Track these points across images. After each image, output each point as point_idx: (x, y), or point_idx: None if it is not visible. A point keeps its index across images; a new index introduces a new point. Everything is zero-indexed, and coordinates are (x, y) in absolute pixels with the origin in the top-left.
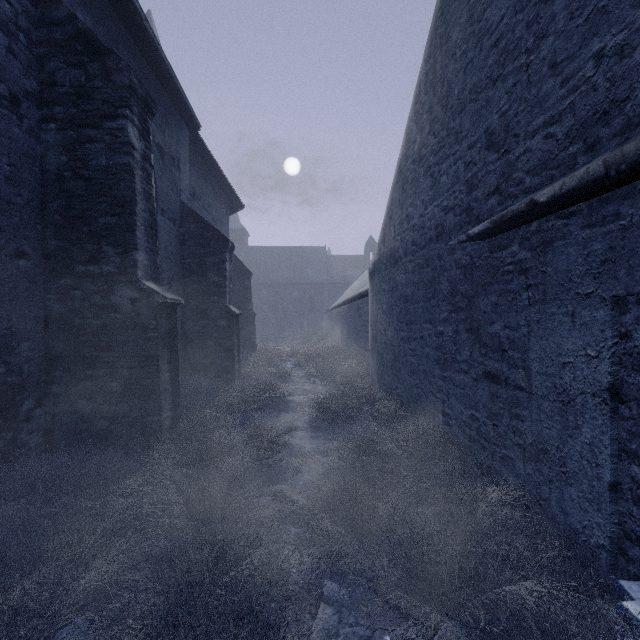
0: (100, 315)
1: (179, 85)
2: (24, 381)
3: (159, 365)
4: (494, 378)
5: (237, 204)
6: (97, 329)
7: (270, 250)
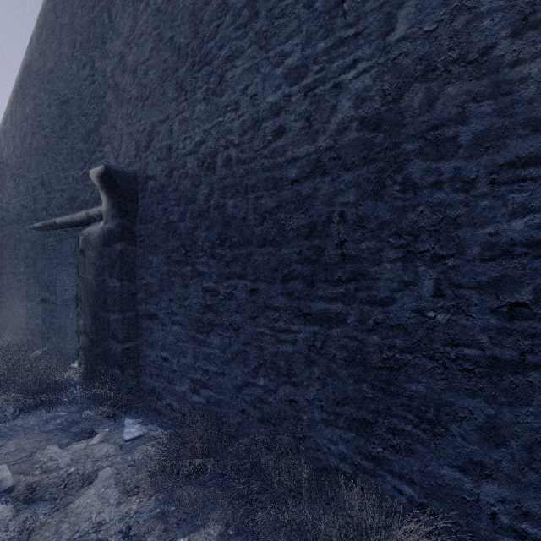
0: None
1: None
2: None
3: None
4: (45, 301)
5: None
6: None
7: None
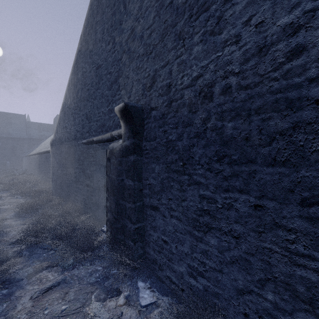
0: None
1: None
2: None
3: None
4: (88, 185)
5: None
6: None
7: None
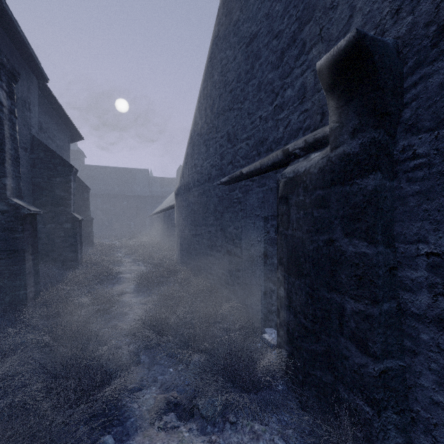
0: None
1: (31, 50)
2: None
3: (25, 256)
4: (230, 253)
5: (77, 136)
6: None
7: (104, 169)
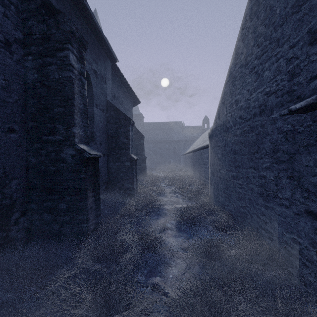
0: (55, 164)
1: (105, 37)
2: (14, 202)
3: (87, 194)
4: None
5: (137, 101)
6: (53, 172)
7: (154, 124)
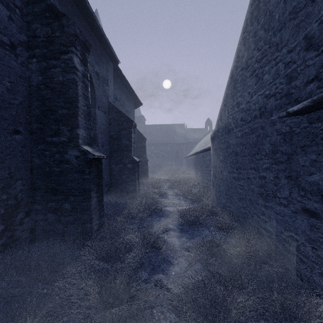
0: (59, 165)
1: (107, 39)
2: (18, 202)
3: (90, 194)
4: (313, 214)
5: (138, 103)
6: (57, 173)
7: (156, 126)
